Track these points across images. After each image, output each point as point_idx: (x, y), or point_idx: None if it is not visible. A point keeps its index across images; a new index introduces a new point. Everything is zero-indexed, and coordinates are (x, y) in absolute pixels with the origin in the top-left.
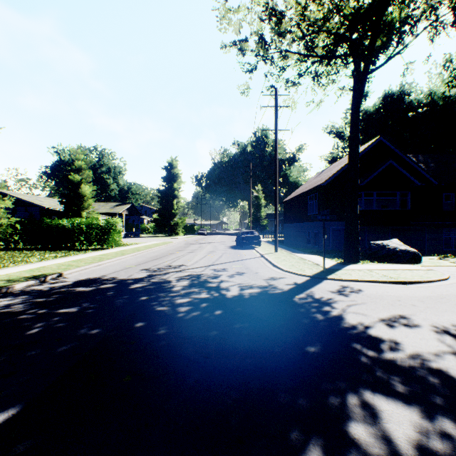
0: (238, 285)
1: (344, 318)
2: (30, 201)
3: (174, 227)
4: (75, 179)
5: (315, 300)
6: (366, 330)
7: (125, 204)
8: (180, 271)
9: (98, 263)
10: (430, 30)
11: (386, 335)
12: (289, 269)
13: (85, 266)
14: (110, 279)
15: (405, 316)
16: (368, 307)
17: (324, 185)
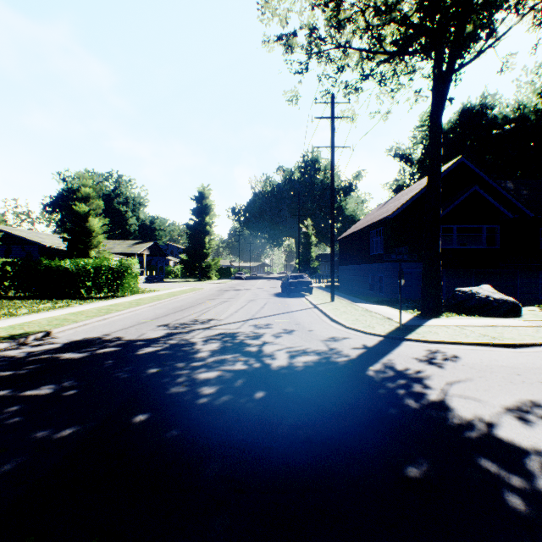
0: (287, 349)
1: (450, 407)
2: (27, 238)
3: (206, 270)
4: (82, 210)
5: (398, 374)
6: (491, 431)
7: (146, 241)
8: (209, 328)
9: (103, 317)
10: (537, 12)
11: (526, 440)
12: (353, 325)
13: (85, 321)
14: (114, 340)
15: (539, 403)
16: (478, 386)
17: (391, 218)
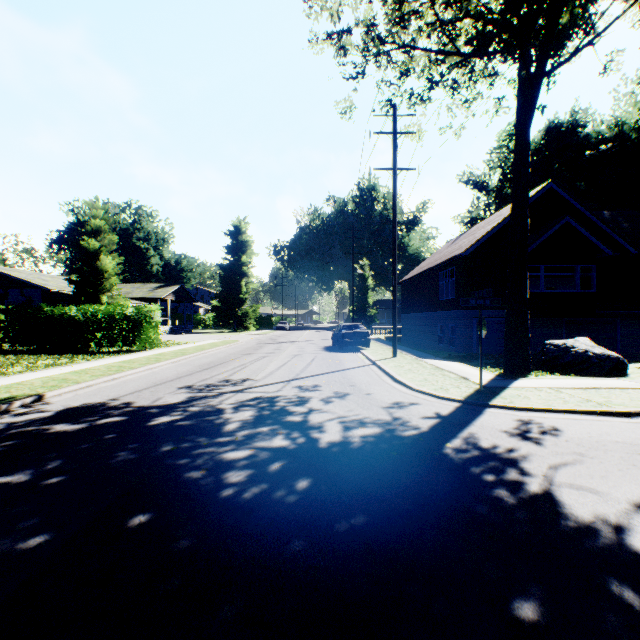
0: (339, 419)
1: (560, 503)
2: (27, 281)
3: (243, 319)
4: (91, 246)
5: (484, 453)
6: (623, 541)
7: (171, 285)
8: (242, 391)
9: (112, 377)
10: None
11: None
12: (422, 388)
13: (89, 382)
14: (121, 407)
15: None
16: (592, 471)
17: (465, 255)
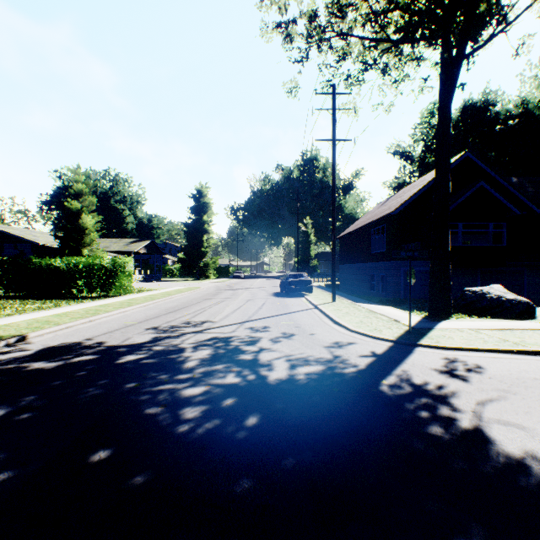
0: (286, 357)
1: (490, 439)
2: (20, 236)
3: (204, 269)
4: (74, 206)
5: (417, 390)
6: None
7: (143, 240)
8: (201, 332)
9: (89, 319)
10: None
11: None
12: (359, 329)
13: (68, 324)
14: (94, 346)
15: None
16: (516, 407)
17: (394, 214)
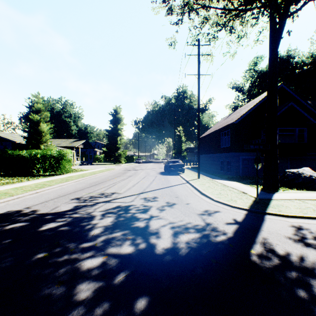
0: (170, 225)
1: None
2: (4, 137)
3: (118, 157)
4: (35, 118)
5: (284, 261)
6: None
7: (81, 140)
8: (110, 201)
9: (35, 191)
10: None
11: None
12: (220, 199)
13: (18, 195)
14: (29, 214)
15: None
16: None
17: (236, 123)
